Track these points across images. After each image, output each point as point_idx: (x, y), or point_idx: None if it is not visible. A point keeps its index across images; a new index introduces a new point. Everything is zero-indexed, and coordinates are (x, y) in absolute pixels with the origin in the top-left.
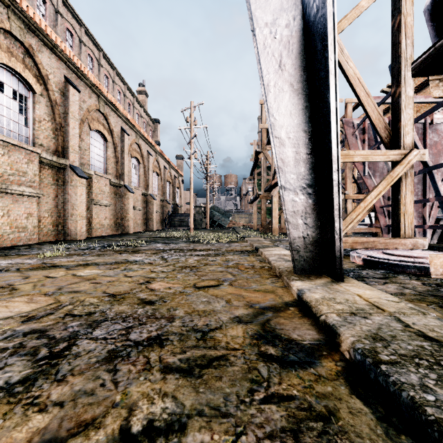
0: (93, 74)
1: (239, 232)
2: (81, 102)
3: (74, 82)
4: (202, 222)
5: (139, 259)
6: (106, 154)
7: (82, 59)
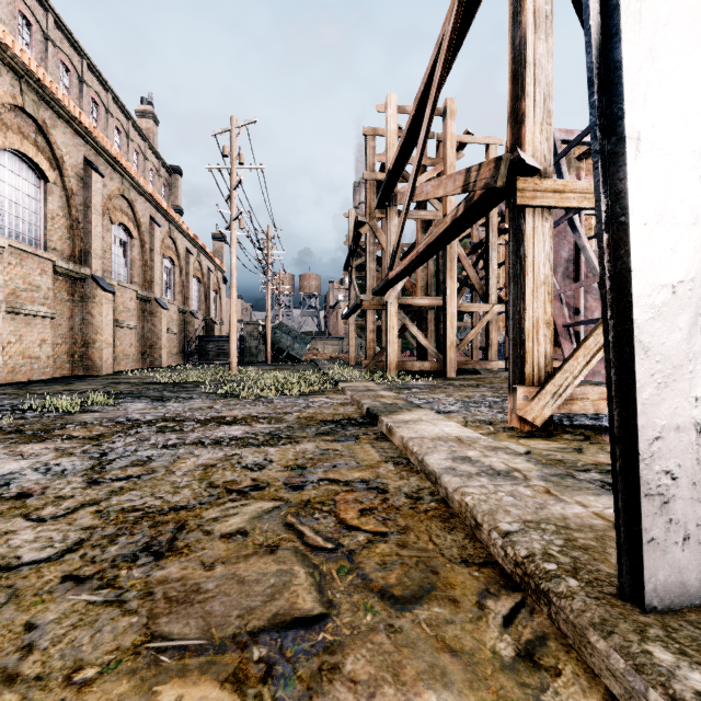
0: (33, 54)
1: (326, 369)
2: None
3: None
4: (259, 352)
5: (9, 470)
6: (44, 207)
7: (3, 17)
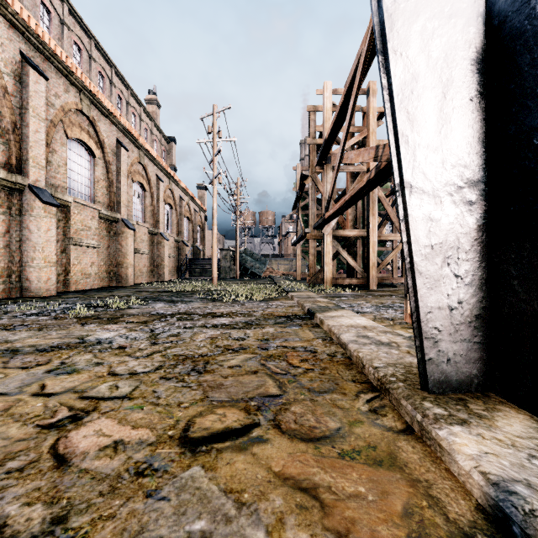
0: (82, 69)
1: (279, 283)
2: (51, 95)
3: (39, 64)
4: (230, 270)
5: (107, 336)
6: (93, 174)
7: (65, 47)
